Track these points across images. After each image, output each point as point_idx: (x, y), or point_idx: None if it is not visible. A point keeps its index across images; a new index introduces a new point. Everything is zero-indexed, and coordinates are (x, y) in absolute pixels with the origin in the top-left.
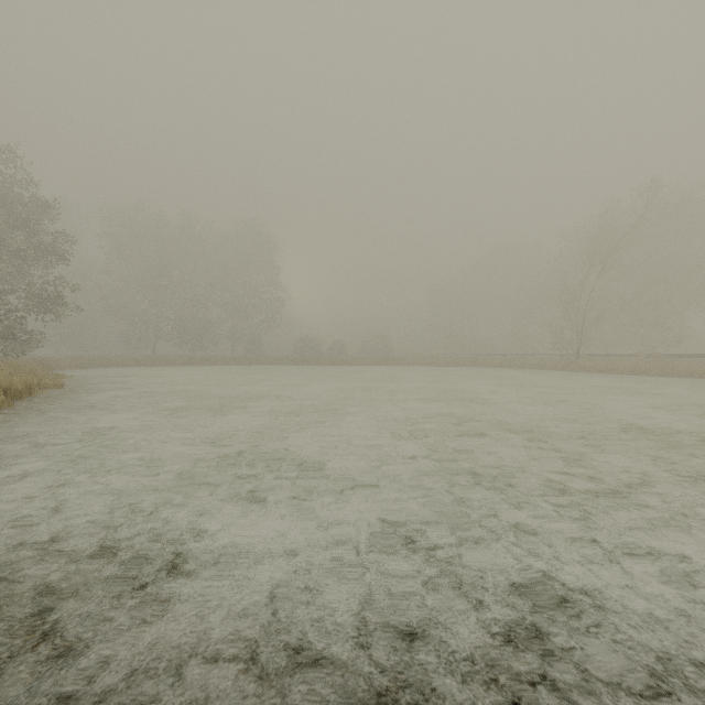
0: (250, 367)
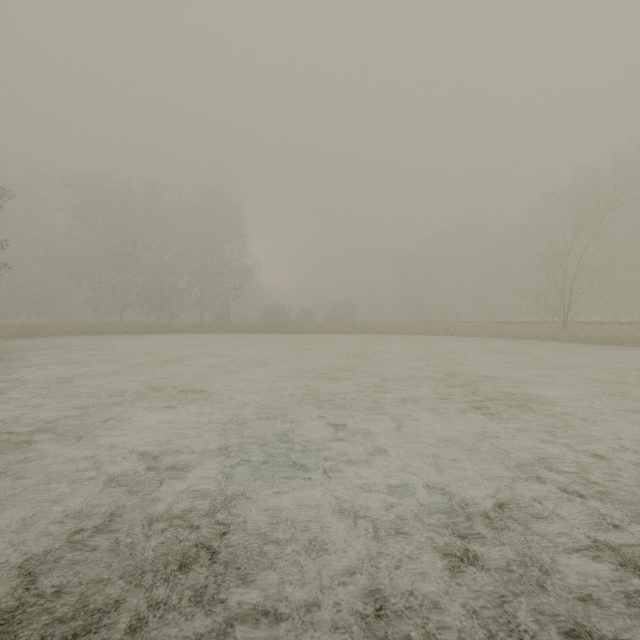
0: (211, 335)
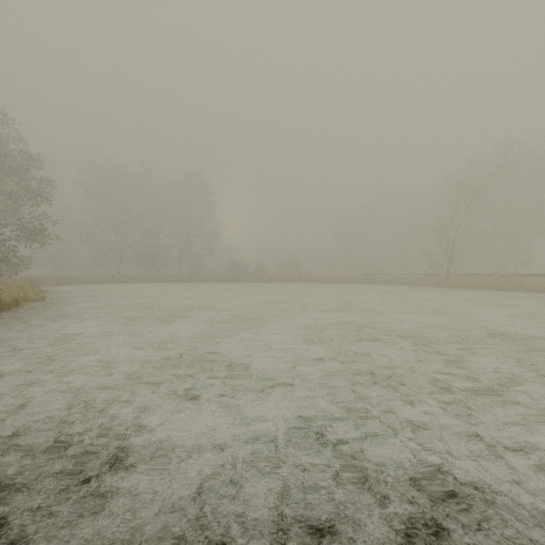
0: (193, 284)
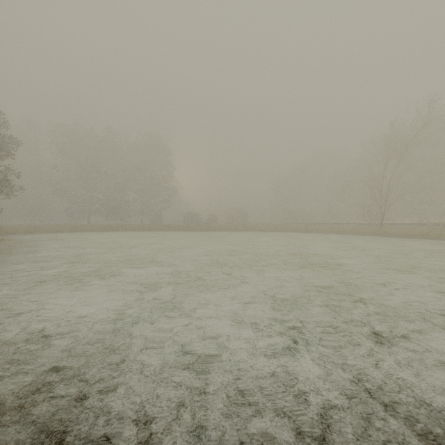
0: (150, 232)
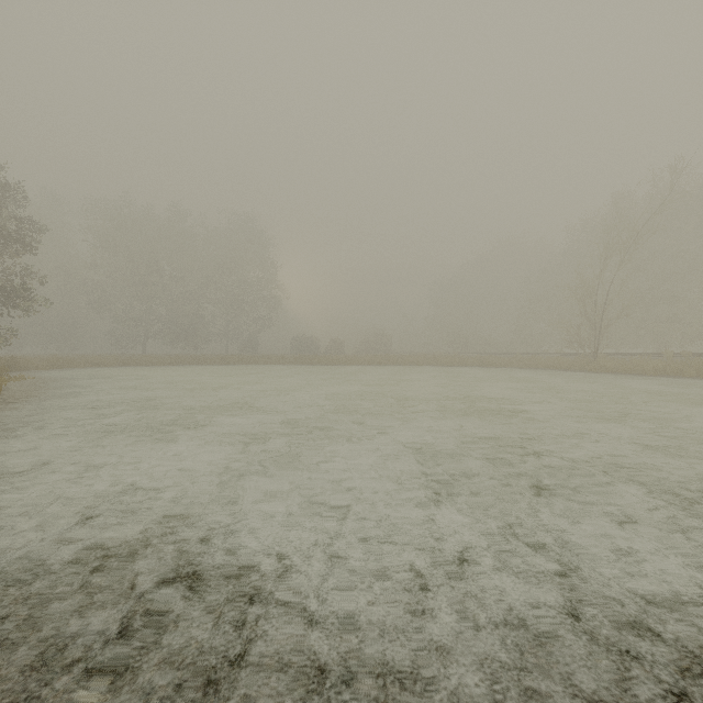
0: (241, 367)
